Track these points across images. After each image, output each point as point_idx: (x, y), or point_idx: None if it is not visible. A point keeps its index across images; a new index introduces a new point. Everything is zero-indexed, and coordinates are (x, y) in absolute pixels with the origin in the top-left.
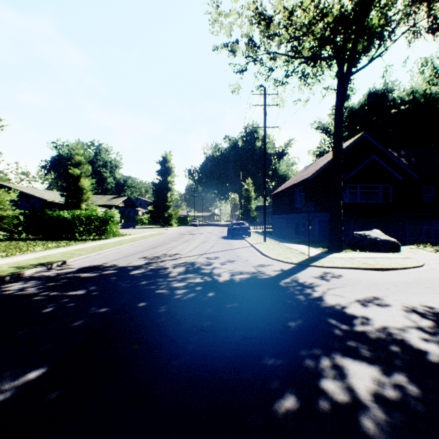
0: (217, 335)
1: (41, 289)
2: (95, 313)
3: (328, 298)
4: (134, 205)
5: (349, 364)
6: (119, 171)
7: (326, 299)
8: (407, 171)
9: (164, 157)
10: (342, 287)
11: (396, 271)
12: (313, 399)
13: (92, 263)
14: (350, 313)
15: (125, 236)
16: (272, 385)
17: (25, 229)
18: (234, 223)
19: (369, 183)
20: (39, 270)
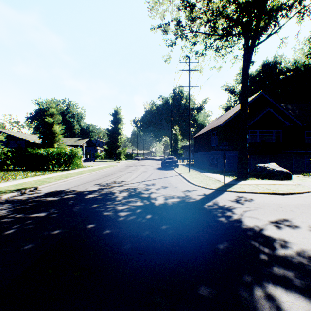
0: (154, 258)
1: (10, 212)
2: (49, 235)
3: (246, 220)
4: (94, 145)
5: (282, 295)
6: (83, 120)
7: (244, 221)
8: (293, 120)
9: (116, 110)
10: (255, 209)
11: (294, 195)
12: None
13: (57, 189)
14: (268, 235)
15: (86, 167)
16: None
17: (12, 162)
18: (166, 158)
19: (265, 128)
20: (14, 195)
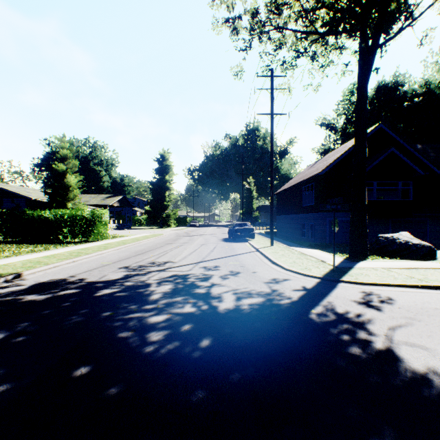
0: None
1: None
2: None
3: (404, 352)
4: (131, 205)
5: None
6: (115, 169)
7: (402, 356)
8: (429, 166)
9: (162, 155)
10: (410, 324)
11: None
12: None
13: (54, 277)
14: None
15: (116, 238)
16: None
17: (1, 231)
18: (236, 224)
19: (387, 179)
20: None
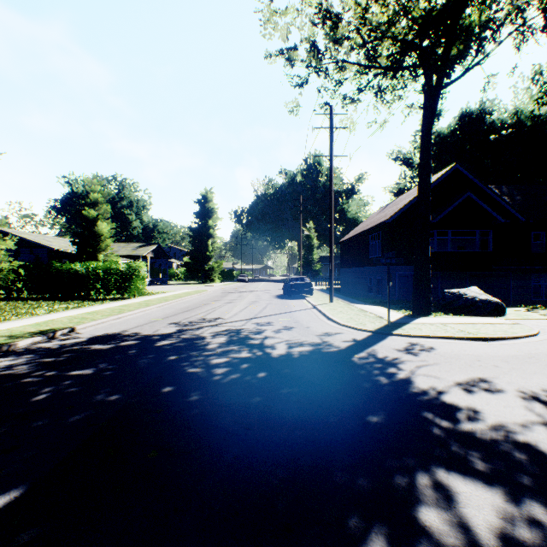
0: (269, 436)
1: (35, 367)
2: (103, 403)
3: (418, 379)
4: (166, 255)
5: (458, 484)
6: (147, 212)
7: (415, 381)
8: (512, 213)
9: (204, 195)
10: (436, 364)
11: (503, 341)
12: (411, 545)
13: (107, 331)
14: (451, 402)
15: (154, 294)
16: (349, 519)
17: (26, 286)
18: (292, 279)
19: (463, 228)
20: (37, 340)
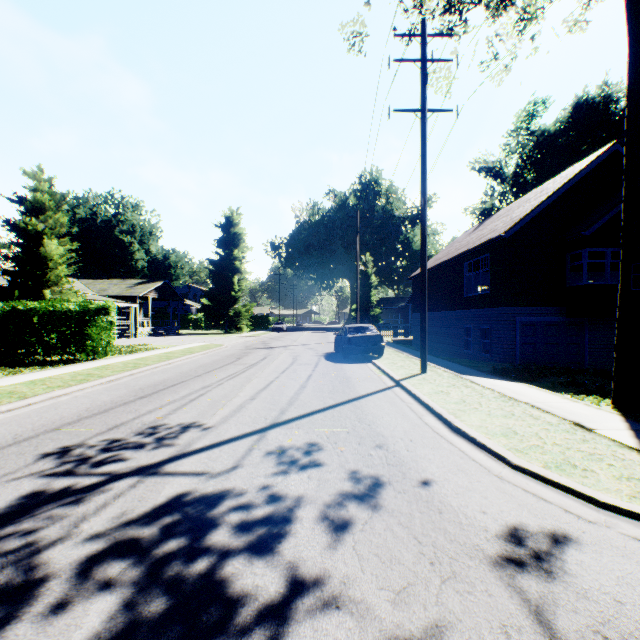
0: None
1: None
2: None
3: None
4: (178, 296)
5: None
6: (155, 241)
7: None
8: None
9: (229, 217)
10: None
11: None
12: None
13: None
14: None
15: (133, 353)
16: None
17: None
18: (350, 329)
19: None
20: None
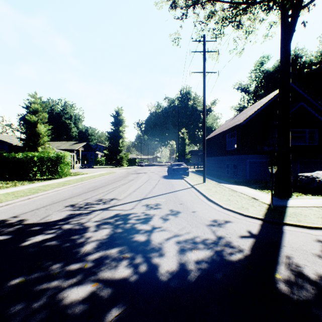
0: None
1: None
2: None
3: None
4: (93, 149)
5: None
6: (81, 122)
7: None
8: None
9: (117, 111)
10: None
11: None
12: None
13: None
14: None
15: (77, 175)
16: None
17: None
18: (174, 164)
19: (297, 128)
20: None
